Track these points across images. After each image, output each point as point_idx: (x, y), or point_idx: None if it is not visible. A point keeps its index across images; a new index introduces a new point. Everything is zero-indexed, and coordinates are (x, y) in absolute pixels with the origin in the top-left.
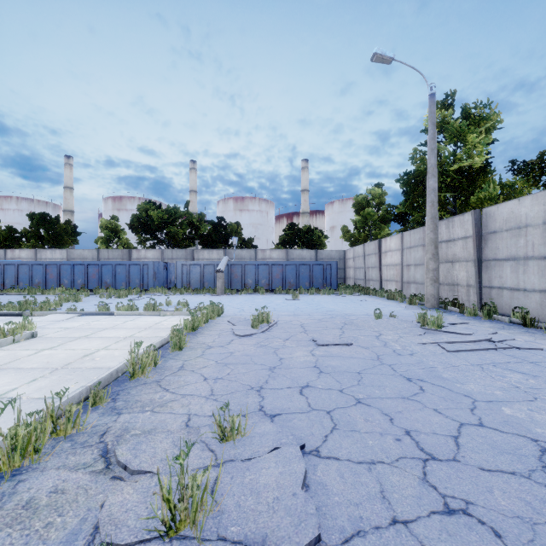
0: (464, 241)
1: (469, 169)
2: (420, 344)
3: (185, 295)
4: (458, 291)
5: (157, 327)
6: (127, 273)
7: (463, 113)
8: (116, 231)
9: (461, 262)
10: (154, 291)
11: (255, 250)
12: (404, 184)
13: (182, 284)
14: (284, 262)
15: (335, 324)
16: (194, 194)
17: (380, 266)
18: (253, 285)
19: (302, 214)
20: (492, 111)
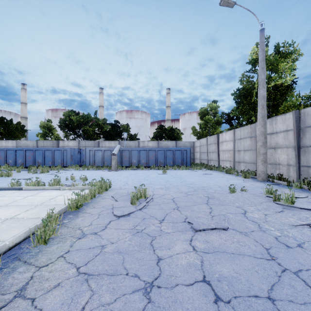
0: (285, 133)
1: (280, 86)
2: (292, 226)
3: (90, 170)
4: (280, 168)
5: (48, 203)
6: (52, 156)
7: (276, 49)
8: (50, 129)
9: (283, 148)
10: (70, 168)
11: (138, 141)
12: (238, 96)
13: (89, 163)
14: (156, 148)
15: (200, 198)
16: (102, 108)
17: (218, 151)
18: (136, 163)
19: (166, 120)
20: (294, 48)
